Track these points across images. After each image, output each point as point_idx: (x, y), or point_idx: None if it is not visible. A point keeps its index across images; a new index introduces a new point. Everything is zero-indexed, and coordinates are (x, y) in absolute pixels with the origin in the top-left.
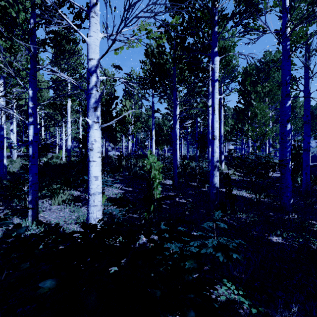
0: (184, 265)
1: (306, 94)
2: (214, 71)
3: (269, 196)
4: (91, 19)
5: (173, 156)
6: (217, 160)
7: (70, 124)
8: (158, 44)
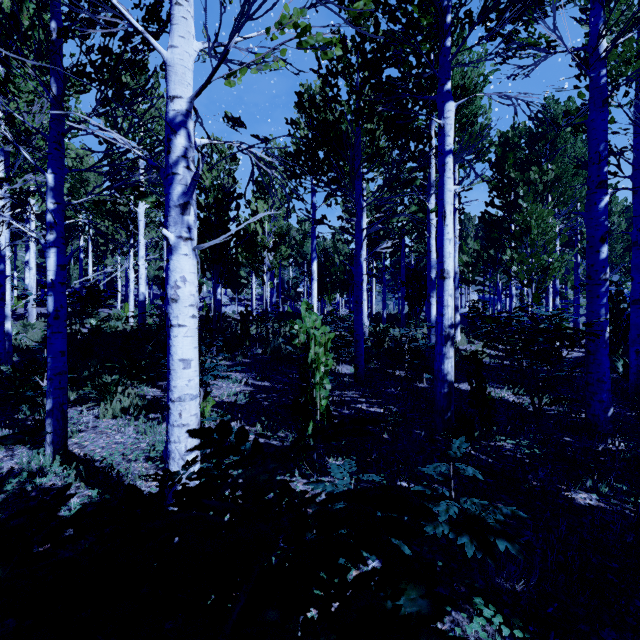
0: (397, 608)
1: (638, 183)
2: (443, 133)
3: (561, 401)
4: (174, 9)
5: (354, 315)
6: (450, 323)
7: (143, 249)
8: (324, 81)
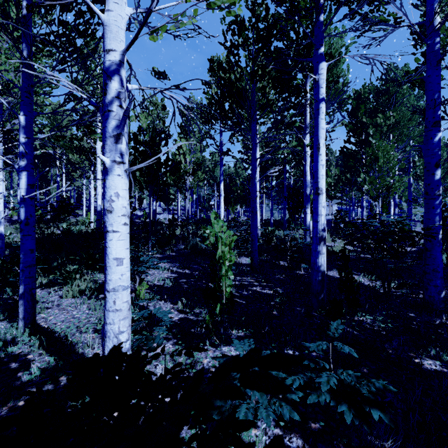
0: None
1: None
2: (318, 85)
3: (406, 286)
4: None
5: (251, 221)
6: (323, 227)
7: (100, 174)
8: (229, 51)
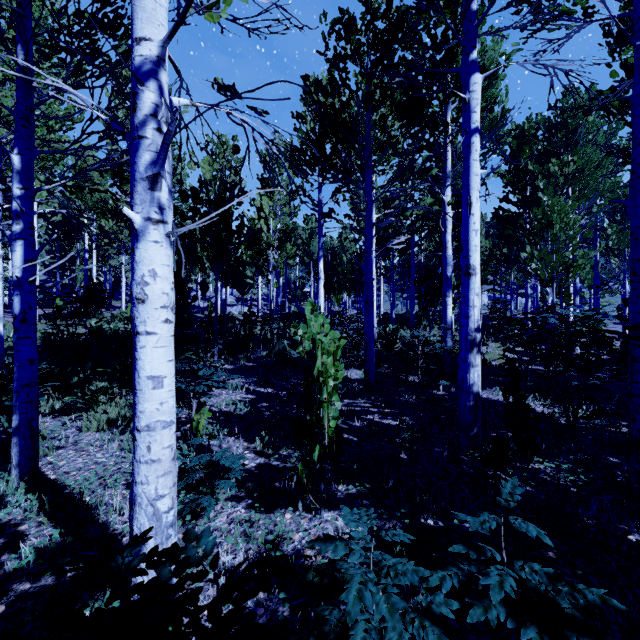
0: None
1: None
2: (469, 109)
3: (602, 415)
4: None
5: (364, 316)
6: (476, 326)
7: None
8: (332, 63)
